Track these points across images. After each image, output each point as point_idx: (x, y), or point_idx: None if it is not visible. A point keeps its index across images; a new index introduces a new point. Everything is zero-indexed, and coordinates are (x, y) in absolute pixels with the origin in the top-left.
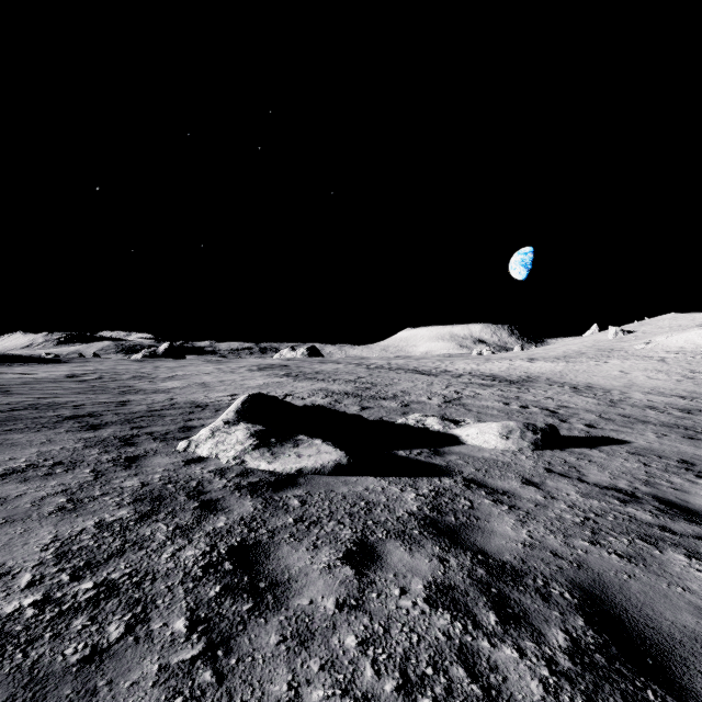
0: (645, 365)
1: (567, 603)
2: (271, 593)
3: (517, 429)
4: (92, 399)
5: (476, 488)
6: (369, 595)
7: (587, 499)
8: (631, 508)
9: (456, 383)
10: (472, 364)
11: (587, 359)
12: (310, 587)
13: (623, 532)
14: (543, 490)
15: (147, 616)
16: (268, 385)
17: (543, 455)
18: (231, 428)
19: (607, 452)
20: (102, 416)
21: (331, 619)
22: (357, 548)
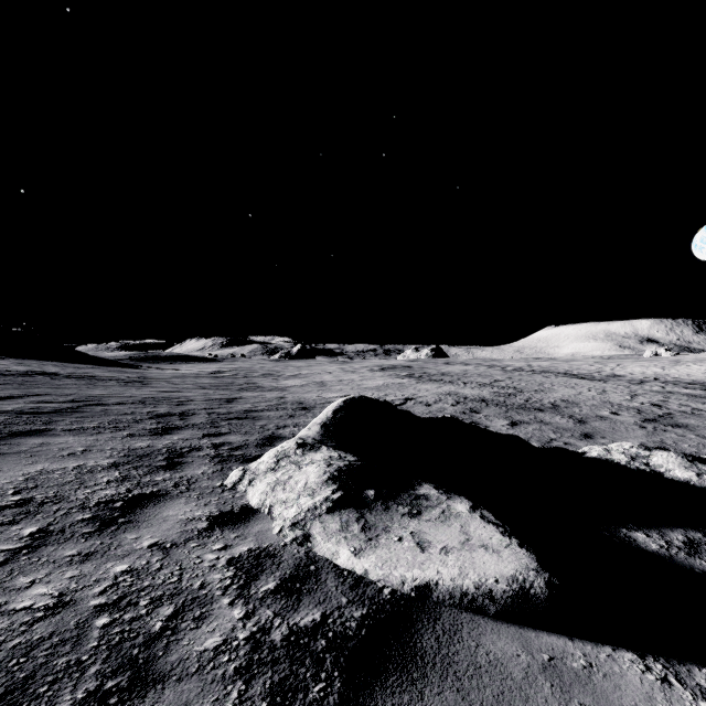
0: None
1: None
2: None
3: None
4: (207, 395)
5: None
6: None
7: None
8: None
9: (644, 391)
10: (652, 367)
11: None
12: None
13: None
14: None
15: None
16: (387, 386)
17: None
18: (306, 455)
19: None
20: (193, 415)
21: None
22: None
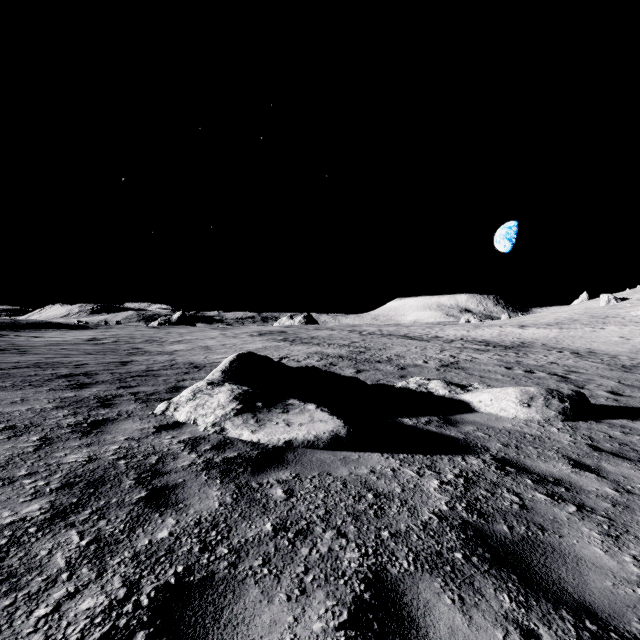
0: None
1: None
2: None
3: (539, 395)
4: (98, 359)
5: (516, 473)
6: None
7: None
8: None
9: (450, 348)
10: (462, 331)
11: (581, 325)
12: None
13: None
14: (607, 479)
15: None
16: (265, 348)
17: (578, 428)
18: (215, 389)
19: None
20: (97, 375)
21: None
22: (371, 597)
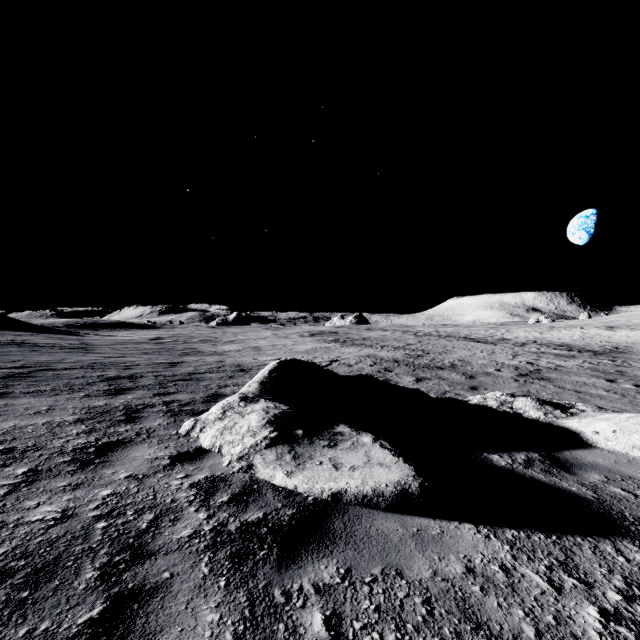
0: None
1: None
2: None
3: None
4: (151, 360)
5: None
6: None
7: None
8: None
9: (523, 352)
10: (533, 332)
11: None
12: None
13: None
14: None
15: None
16: (315, 350)
17: None
18: (247, 407)
19: None
20: (141, 378)
21: None
22: None
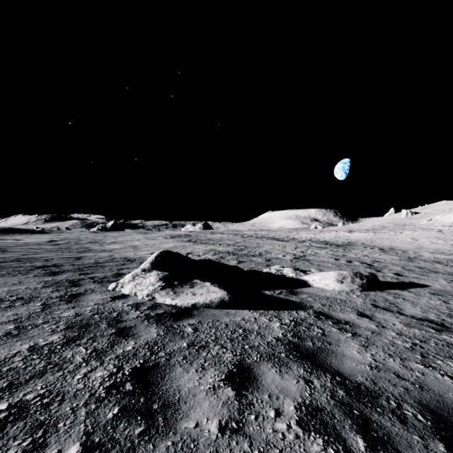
0: (428, 235)
1: (423, 426)
2: (162, 416)
3: (348, 276)
4: (59, 255)
5: (324, 319)
6: (248, 417)
7: (409, 328)
8: (445, 335)
9: (301, 246)
10: (311, 234)
11: (388, 230)
12: (197, 408)
13: (446, 356)
14: (375, 321)
15: (45, 442)
16: (176, 247)
17: (369, 295)
18: (147, 274)
19: (414, 293)
20: (62, 266)
21: (214, 444)
22: (236, 370)
